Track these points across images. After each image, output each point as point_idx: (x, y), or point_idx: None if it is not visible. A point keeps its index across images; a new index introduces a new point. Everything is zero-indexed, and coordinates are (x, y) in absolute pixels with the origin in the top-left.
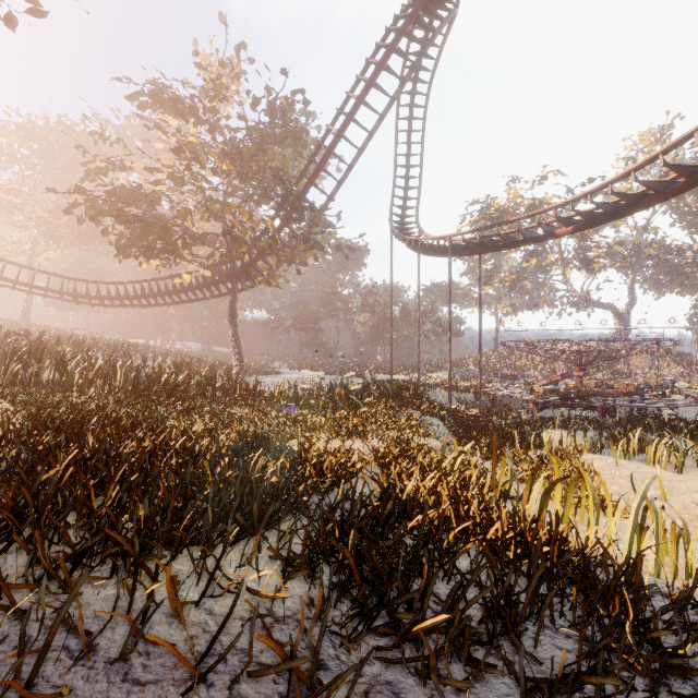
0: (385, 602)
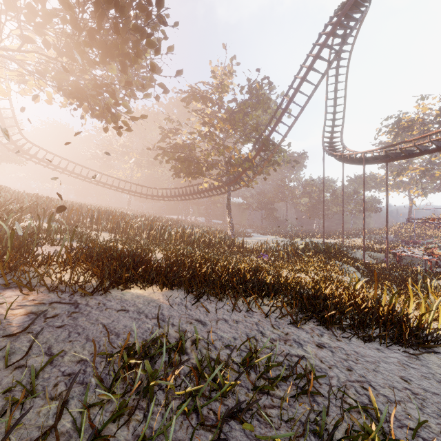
0: (316, 312)
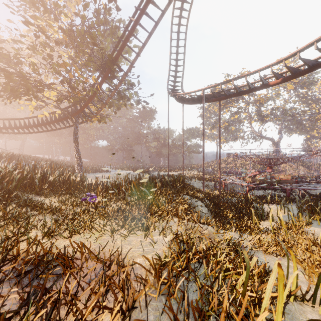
0: None
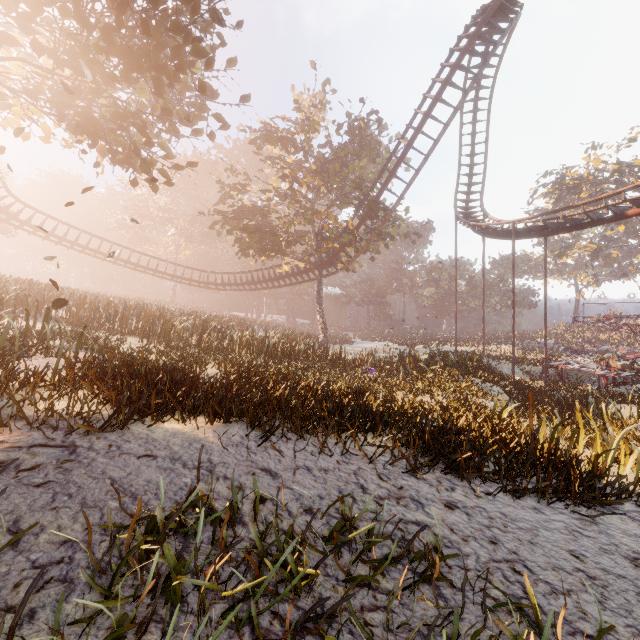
0: (445, 454)
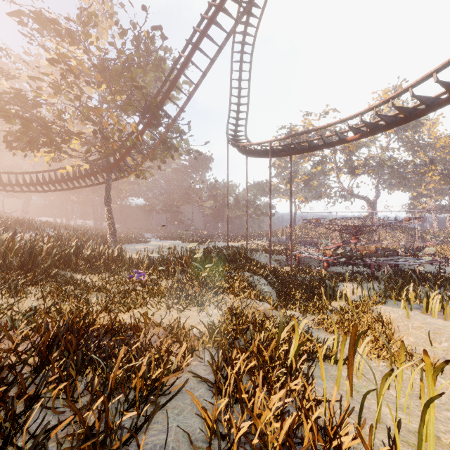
0: None
